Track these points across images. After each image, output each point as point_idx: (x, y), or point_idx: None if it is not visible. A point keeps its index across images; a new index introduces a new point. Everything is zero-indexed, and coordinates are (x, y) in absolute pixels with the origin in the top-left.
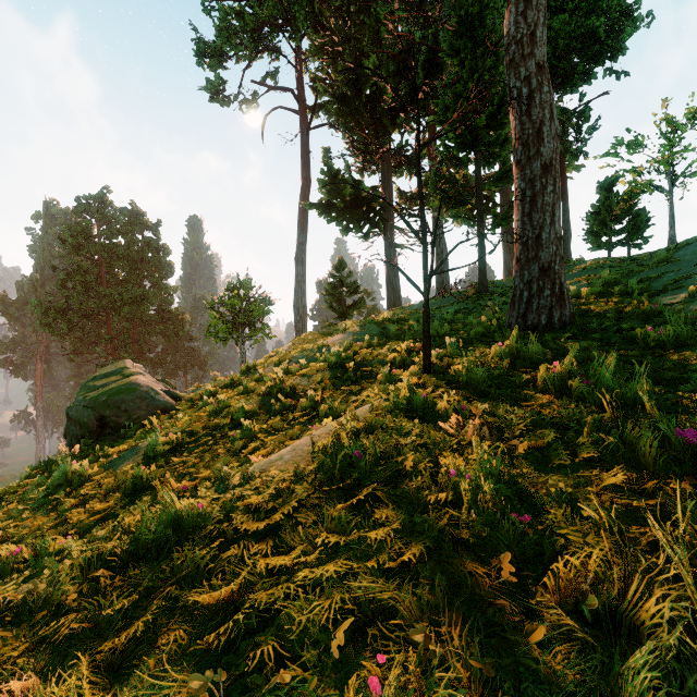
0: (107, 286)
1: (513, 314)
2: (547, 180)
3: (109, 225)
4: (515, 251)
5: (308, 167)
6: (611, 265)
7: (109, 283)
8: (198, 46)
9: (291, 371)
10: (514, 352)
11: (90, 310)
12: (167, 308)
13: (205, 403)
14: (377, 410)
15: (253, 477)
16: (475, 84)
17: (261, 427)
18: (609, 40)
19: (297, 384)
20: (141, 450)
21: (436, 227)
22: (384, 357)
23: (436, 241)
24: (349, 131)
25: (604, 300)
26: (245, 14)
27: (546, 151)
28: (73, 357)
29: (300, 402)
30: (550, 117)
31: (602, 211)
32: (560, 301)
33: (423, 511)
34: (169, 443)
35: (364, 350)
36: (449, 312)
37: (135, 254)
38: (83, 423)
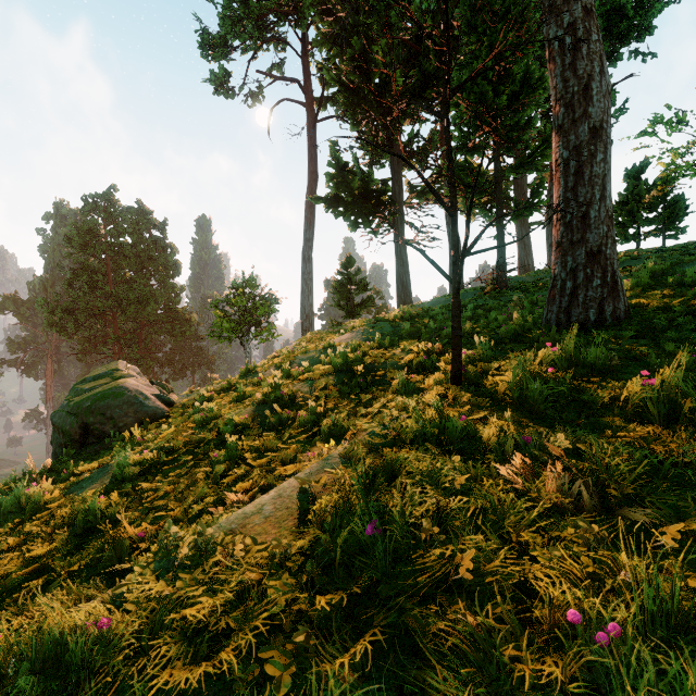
0: (114, 286)
1: (553, 308)
2: (596, 146)
3: (116, 224)
4: (555, 233)
5: (315, 160)
6: (649, 256)
7: (116, 283)
8: (202, 37)
9: (293, 374)
10: (571, 355)
11: (97, 310)
12: (174, 308)
13: (196, 410)
14: (396, 434)
15: (213, 546)
16: (494, 61)
17: (252, 445)
18: (637, 17)
19: (298, 391)
20: (112, 469)
21: (474, 188)
22: (399, 360)
23: (449, 235)
24: (357, 122)
25: (659, 292)
26: (249, 1)
27: (595, 112)
28: (81, 357)
29: (298, 414)
30: (600, 70)
31: (630, 201)
32: (613, 292)
33: (510, 689)
34: (142, 463)
35: (374, 350)
36: (467, 308)
37: (142, 253)
38: (65, 430)
